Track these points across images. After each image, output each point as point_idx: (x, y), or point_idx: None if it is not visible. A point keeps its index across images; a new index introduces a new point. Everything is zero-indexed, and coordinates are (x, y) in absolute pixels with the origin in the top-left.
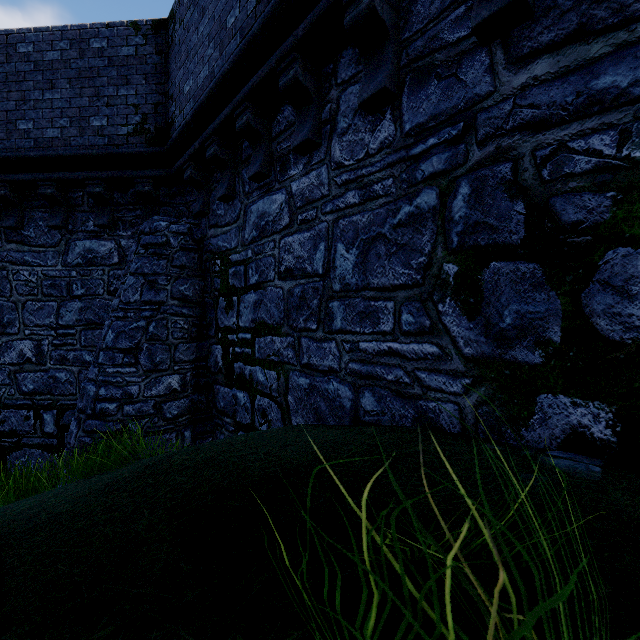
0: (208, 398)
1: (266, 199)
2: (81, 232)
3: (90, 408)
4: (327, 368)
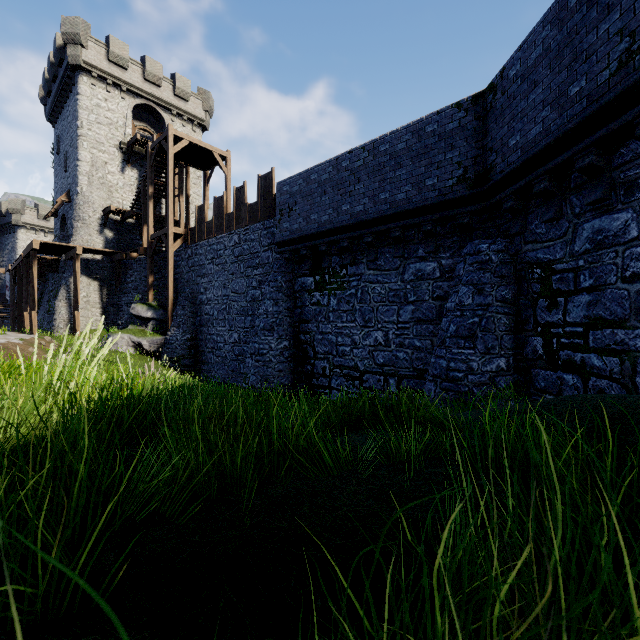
0: (525, 379)
1: (604, 218)
2: (413, 258)
3: (443, 375)
4: None
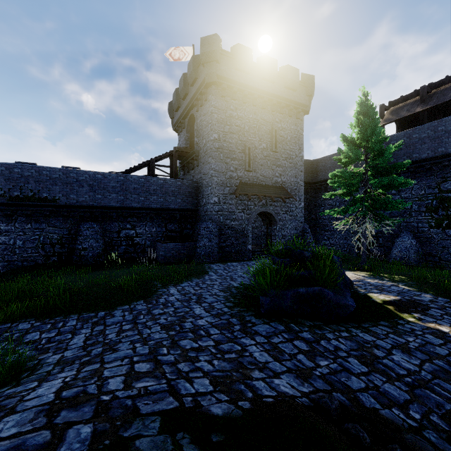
0: None
1: None
2: None
3: None
4: (14, 260)
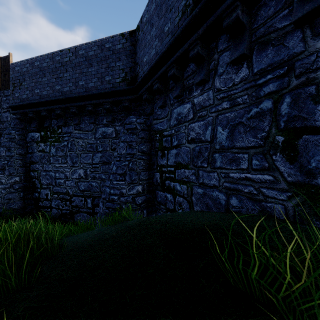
0: (153, 196)
1: (181, 106)
2: (101, 124)
3: (107, 198)
4: (212, 185)
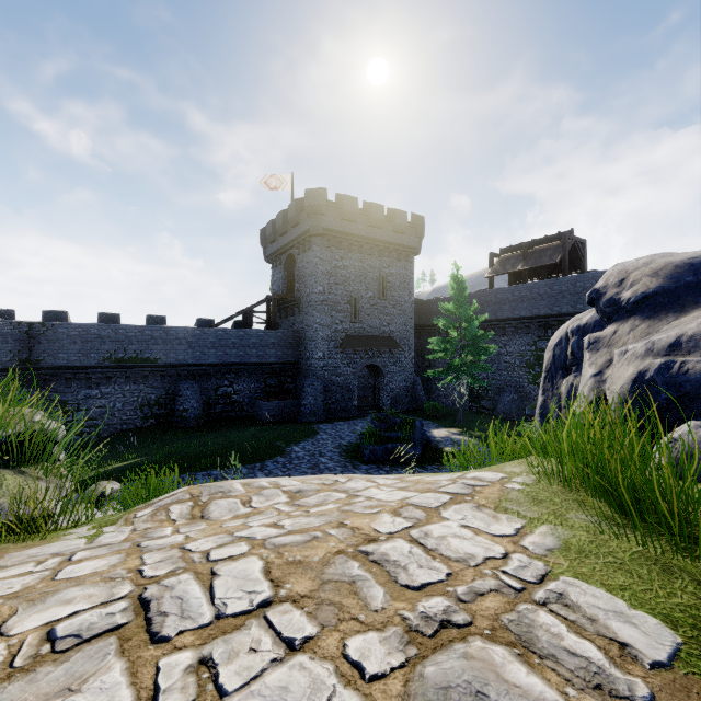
0: None
1: (90, 390)
2: None
3: None
4: (114, 423)
